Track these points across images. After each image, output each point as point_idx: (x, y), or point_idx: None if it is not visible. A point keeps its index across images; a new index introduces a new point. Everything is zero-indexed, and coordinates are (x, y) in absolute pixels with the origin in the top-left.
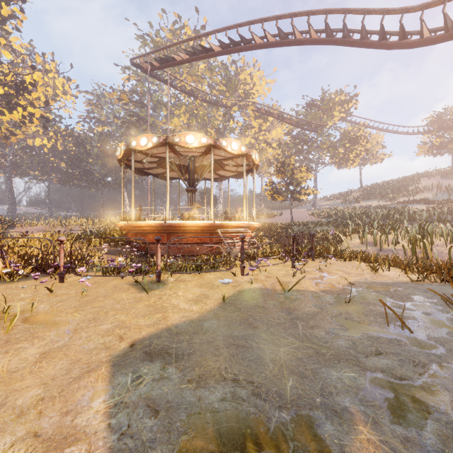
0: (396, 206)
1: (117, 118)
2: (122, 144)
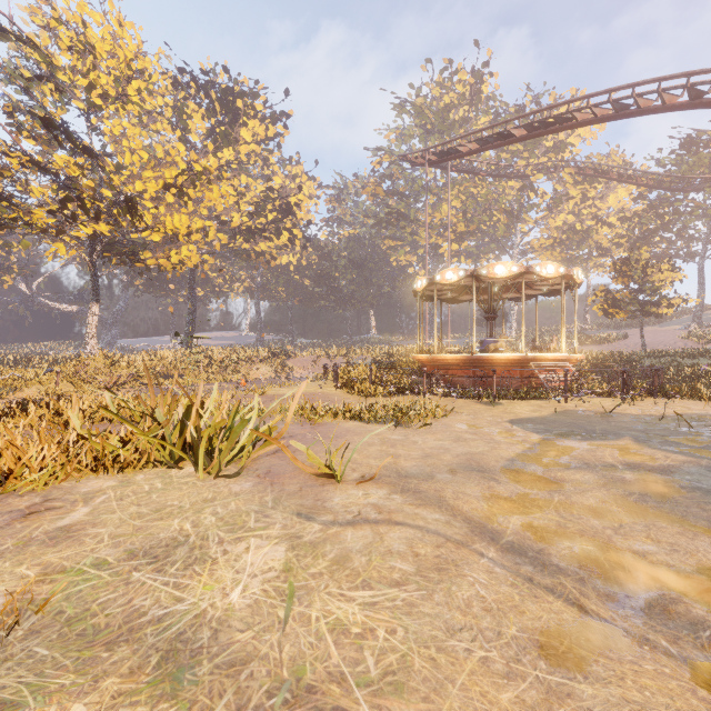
0: None
1: (367, 217)
2: (422, 277)
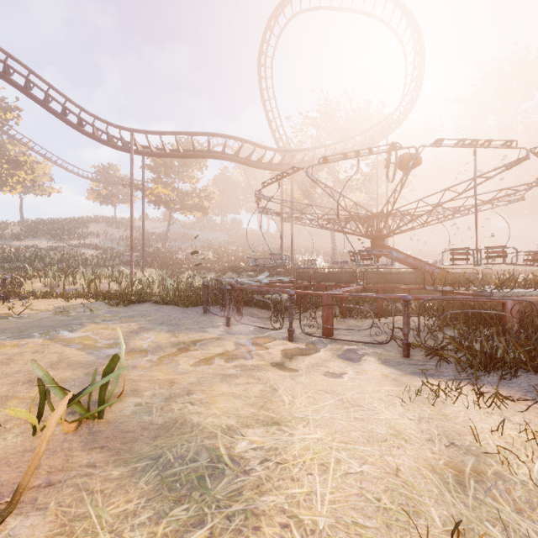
0: (68, 249)
1: None
2: None
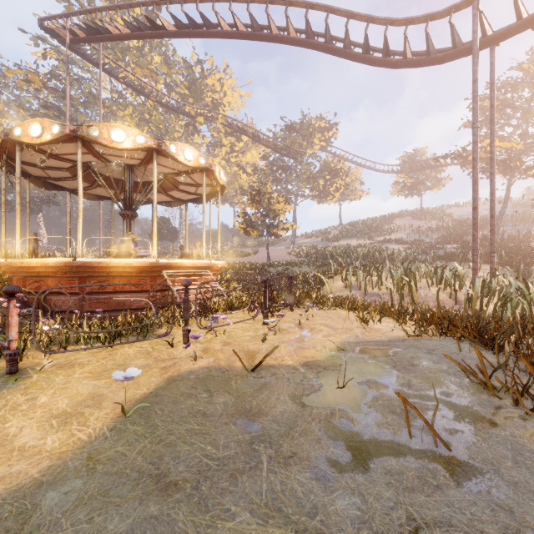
0: (374, 245)
1: (23, 109)
2: None
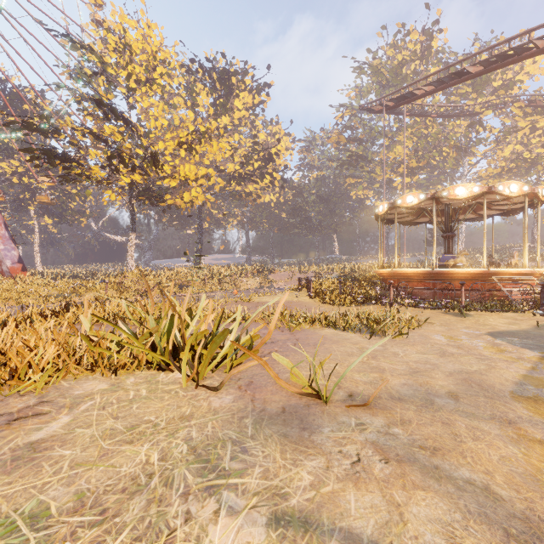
0: None
1: (331, 161)
2: (384, 203)
